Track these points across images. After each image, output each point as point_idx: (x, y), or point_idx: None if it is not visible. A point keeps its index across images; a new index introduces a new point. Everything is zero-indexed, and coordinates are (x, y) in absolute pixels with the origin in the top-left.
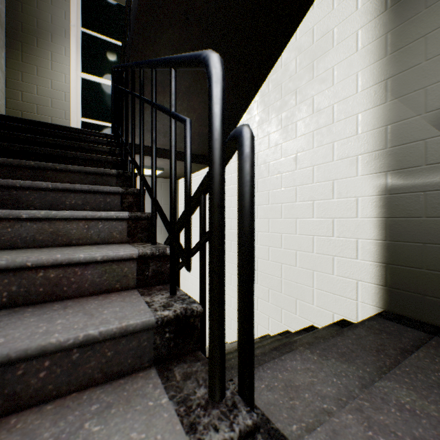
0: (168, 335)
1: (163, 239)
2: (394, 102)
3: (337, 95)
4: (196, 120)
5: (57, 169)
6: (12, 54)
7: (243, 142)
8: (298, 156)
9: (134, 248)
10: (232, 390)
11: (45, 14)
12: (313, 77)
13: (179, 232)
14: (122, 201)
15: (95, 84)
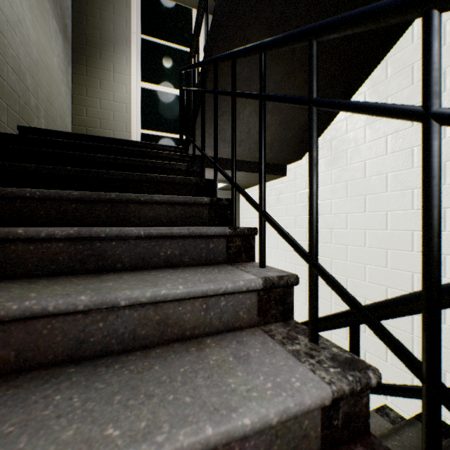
0: None
1: None
2: None
3: None
4: (280, 123)
5: (141, 201)
6: (78, 69)
7: None
8: (448, 165)
9: (308, 371)
10: None
11: (108, 25)
12: None
13: (362, 323)
14: (228, 245)
15: (154, 92)
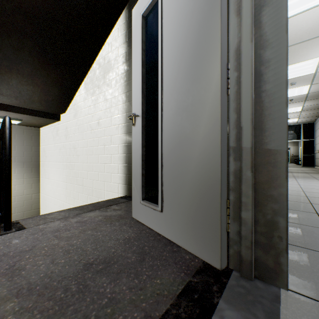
0: None
1: (25, 171)
2: (128, 103)
3: (112, 94)
4: (41, 92)
5: None
6: None
7: (5, 123)
8: (99, 121)
9: None
10: None
11: None
12: (105, 82)
13: None
14: None
15: None
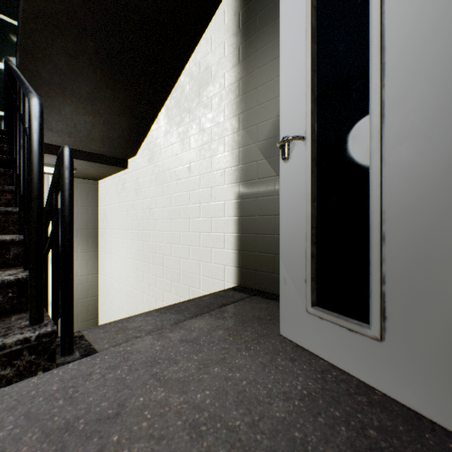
0: (12, 295)
1: (79, 243)
2: (243, 132)
3: (214, 120)
4: (104, 124)
5: None
6: None
7: (63, 158)
8: (190, 166)
9: None
10: (50, 320)
11: None
12: (200, 102)
13: (46, 224)
14: None
15: None
